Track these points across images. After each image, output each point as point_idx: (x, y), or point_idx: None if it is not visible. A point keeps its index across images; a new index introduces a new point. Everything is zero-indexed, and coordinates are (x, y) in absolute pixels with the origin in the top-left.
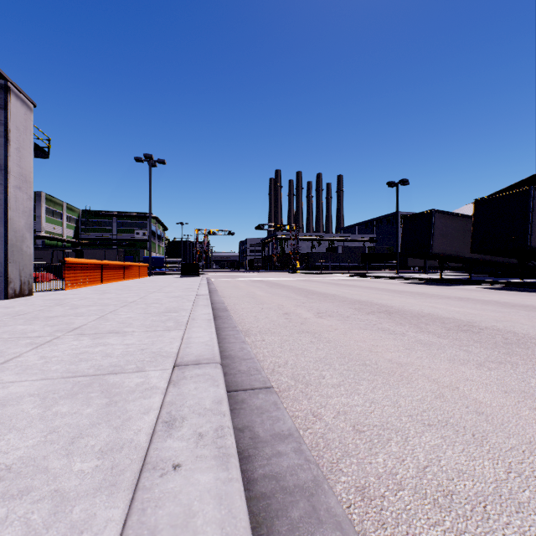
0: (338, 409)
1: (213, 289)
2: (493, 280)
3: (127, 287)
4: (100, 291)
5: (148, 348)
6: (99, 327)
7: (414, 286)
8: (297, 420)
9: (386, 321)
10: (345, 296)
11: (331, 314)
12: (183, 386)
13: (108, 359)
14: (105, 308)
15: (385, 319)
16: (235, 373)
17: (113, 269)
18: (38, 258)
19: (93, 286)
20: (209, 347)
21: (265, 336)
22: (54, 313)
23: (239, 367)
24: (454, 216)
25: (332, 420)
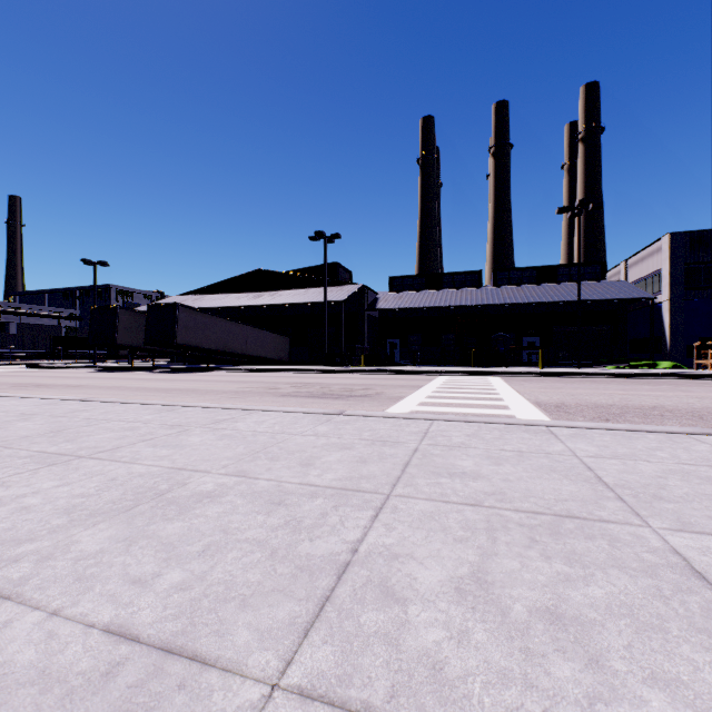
0: None
1: None
2: (164, 367)
3: None
4: None
5: None
6: None
7: (94, 373)
8: None
9: (33, 388)
10: (8, 382)
11: None
12: None
13: None
14: None
15: (33, 387)
16: None
17: None
18: None
19: None
20: None
21: None
22: None
23: None
24: (138, 313)
25: None
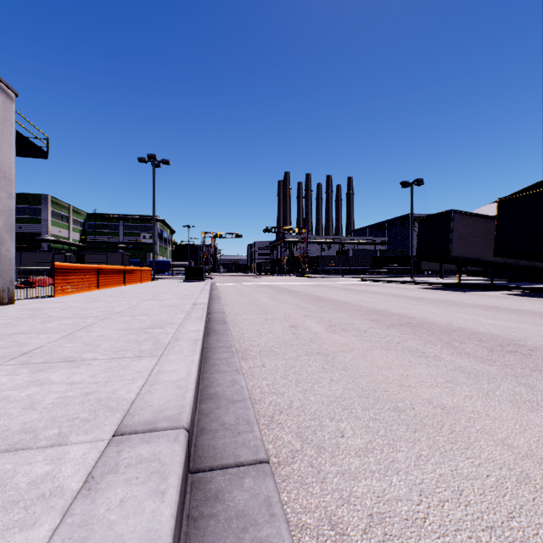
0: (370, 510)
1: (215, 295)
2: (518, 286)
3: (123, 294)
4: (91, 299)
5: (96, 392)
6: (54, 352)
7: (432, 291)
8: (304, 538)
9: (411, 337)
10: (359, 303)
11: (345, 327)
12: (103, 494)
13: (26, 415)
14: (82, 322)
15: (410, 335)
16: (217, 428)
17: (111, 273)
18: (39, 262)
19: (88, 292)
20: (180, 391)
21: (265, 359)
22: (17, 329)
23: (223, 416)
24: (474, 217)
25: (361, 537)
